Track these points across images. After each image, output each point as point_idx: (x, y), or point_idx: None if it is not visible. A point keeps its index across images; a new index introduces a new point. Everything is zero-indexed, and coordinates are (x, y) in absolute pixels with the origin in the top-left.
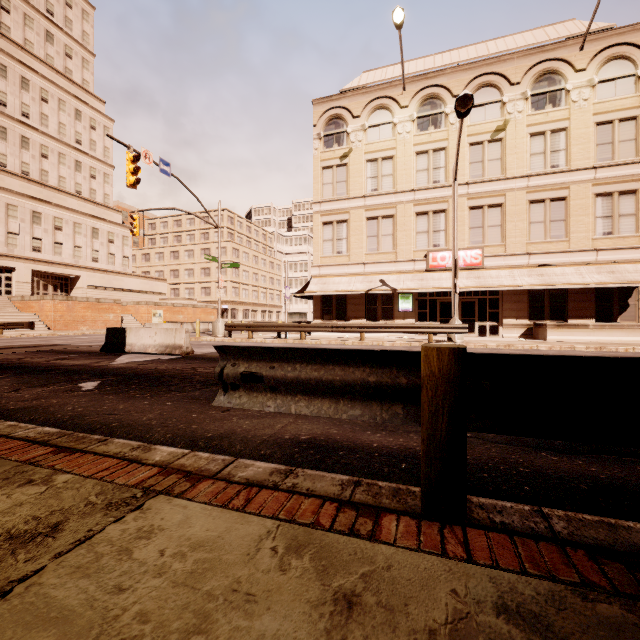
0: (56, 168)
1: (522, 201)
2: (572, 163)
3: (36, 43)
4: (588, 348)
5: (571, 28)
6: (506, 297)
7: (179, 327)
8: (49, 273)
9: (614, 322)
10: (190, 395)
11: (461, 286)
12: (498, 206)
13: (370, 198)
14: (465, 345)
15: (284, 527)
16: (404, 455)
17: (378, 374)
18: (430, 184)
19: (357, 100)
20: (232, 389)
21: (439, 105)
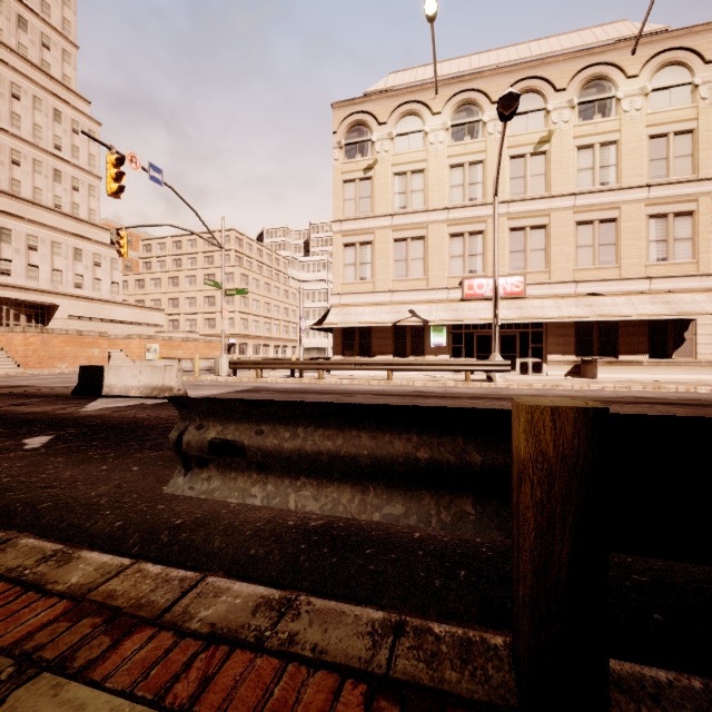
0: (30, 177)
1: (568, 222)
2: (623, 180)
3: (6, 29)
4: (645, 388)
5: (622, 30)
6: (551, 330)
7: (176, 364)
8: (21, 301)
9: (669, 358)
10: (168, 455)
11: (501, 317)
12: (542, 227)
13: (398, 217)
14: (507, 385)
15: None
16: (461, 553)
17: (432, 446)
18: (466, 202)
19: (383, 104)
20: (198, 465)
21: (476, 112)
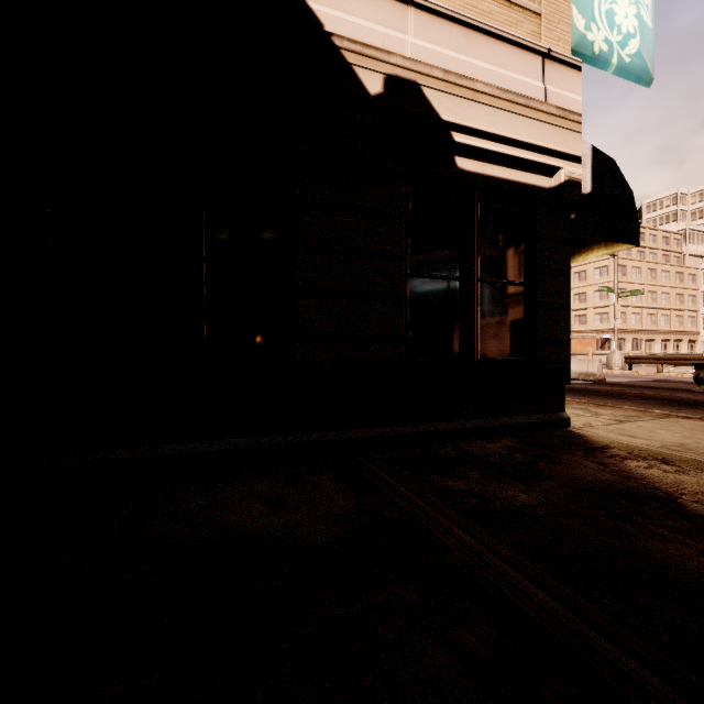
0: None
1: None
2: None
3: None
4: None
5: None
6: None
7: None
8: None
9: None
10: (638, 401)
11: None
12: None
13: None
14: None
15: None
16: None
17: None
18: None
19: None
20: (703, 384)
21: None
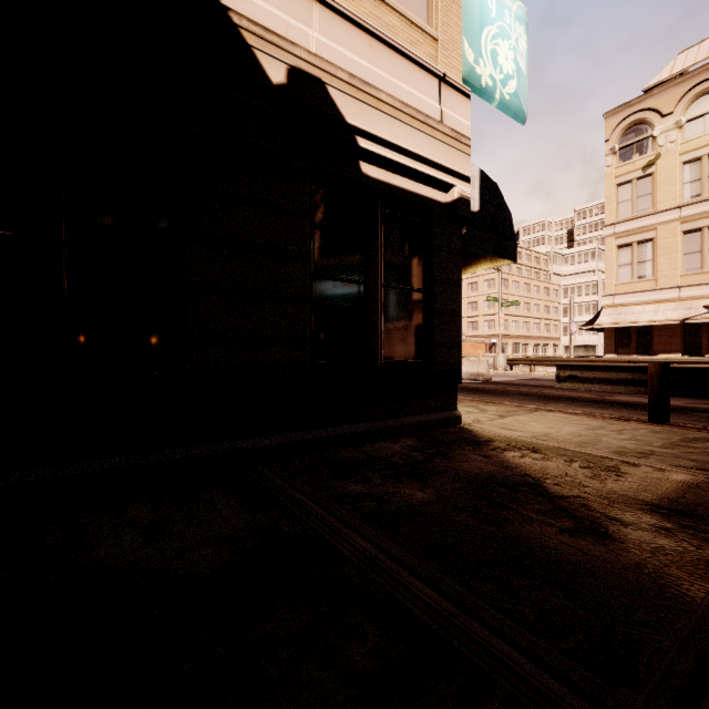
0: None
1: None
2: None
3: None
4: None
5: None
6: None
7: None
8: None
9: None
10: (516, 398)
11: None
12: None
13: (688, 207)
14: None
15: (591, 418)
16: None
17: (632, 376)
18: None
19: (668, 95)
20: (562, 382)
21: None
